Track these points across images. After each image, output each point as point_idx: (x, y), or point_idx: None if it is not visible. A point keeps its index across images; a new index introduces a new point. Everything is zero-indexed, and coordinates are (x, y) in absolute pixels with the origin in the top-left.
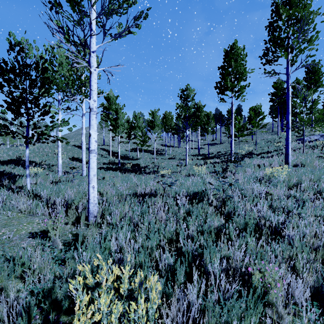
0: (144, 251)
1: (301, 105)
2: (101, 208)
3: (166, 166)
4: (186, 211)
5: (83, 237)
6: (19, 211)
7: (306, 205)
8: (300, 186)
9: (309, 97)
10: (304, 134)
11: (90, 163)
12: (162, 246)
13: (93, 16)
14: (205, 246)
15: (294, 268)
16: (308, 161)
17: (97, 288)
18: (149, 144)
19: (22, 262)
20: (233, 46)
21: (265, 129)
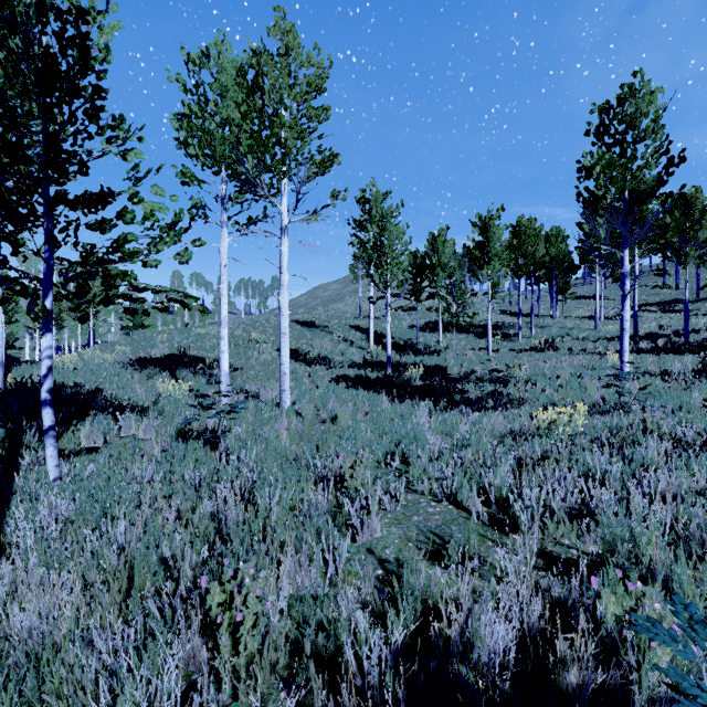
0: None
1: None
2: None
3: (535, 376)
4: None
5: None
6: None
7: None
8: None
9: None
10: None
11: None
12: None
13: None
14: None
15: None
16: None
17: None
18: (467, 311)
19: None
20: None
21: None
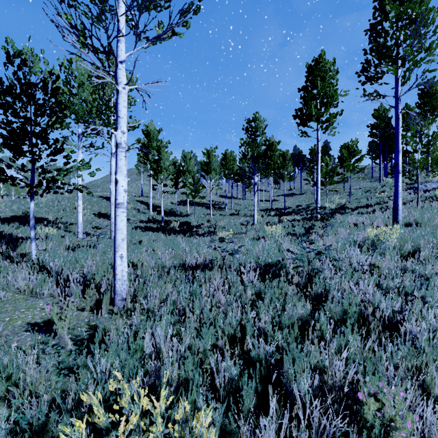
0: (193, 356)
1: (415, 140)
2: (133, 287)
3: (227, 225)
4: (255, 291)
5: (103, 333)
6: (17, 290)
7: (430, 284)
8: (419, 255)
9: (426, 129)
10: (418, 181)
11: (117, 223)
12: (221, 347)
13: (122, 11)
14: (285, 348)
15: (423, 384)
16: (426, 219)
17: (113, 431)
18: (203, 194)
19: (7, 375)
20: (319, 59)
21: (361, 174)
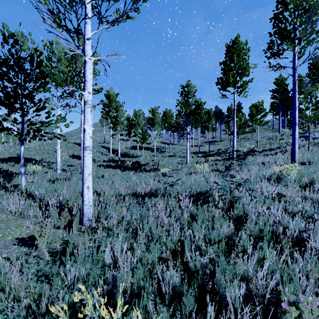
0: (143, 266)
1: (307, 101)
2: (97, 210)
3: (167, 163)
4: (190, 214)
5: (73, 247)
6: (9, 212)
7: None
8: (313, 186)
9: (315, 92)
10: (309, 131)
11: (85, 161)
12: (165, 258)
13: (88, 0)
14: (215, 260)
15: None
16: (316, 159)
17: None
18: (149, 141)
19: None
20: (235, 41)
21: (265, 126)
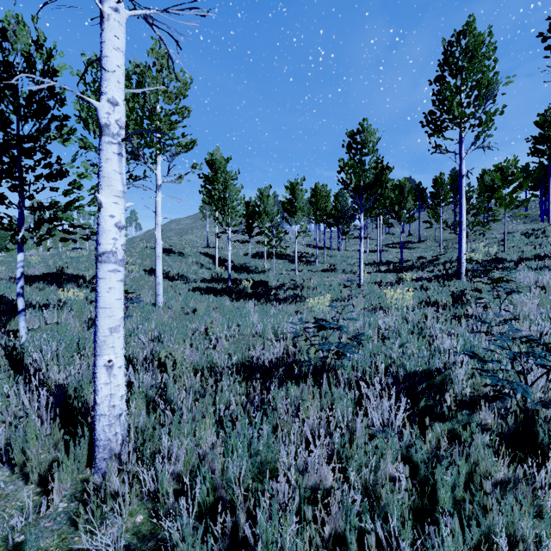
0: None
1: None
2: (141, 423)
3: (319, 285)
4: (403, 458)
5: None
6: None
7: None
8: None
9: None
10: None
11: (101, 294)
12: None
13: None
14: None
15: None
16: None
17: None
18: (285, 244)
19: None
20: (464, 30)
21: (508, 213)
